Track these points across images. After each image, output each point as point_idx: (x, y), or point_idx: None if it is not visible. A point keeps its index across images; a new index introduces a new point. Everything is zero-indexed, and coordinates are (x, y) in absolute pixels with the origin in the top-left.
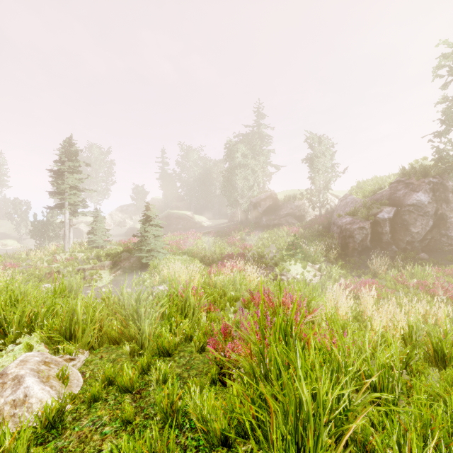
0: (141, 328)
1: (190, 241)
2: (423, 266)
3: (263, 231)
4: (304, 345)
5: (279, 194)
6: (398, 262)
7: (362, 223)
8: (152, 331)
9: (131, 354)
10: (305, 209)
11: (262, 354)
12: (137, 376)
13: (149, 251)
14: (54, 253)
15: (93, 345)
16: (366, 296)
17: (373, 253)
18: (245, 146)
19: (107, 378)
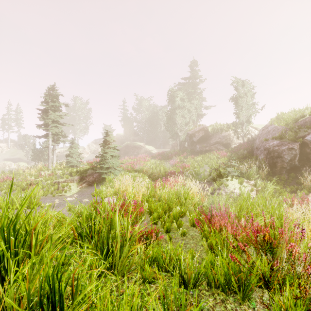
0: None
1: (141, 162)
2: None
3: (197, 155)
4: None
5: (209, 127)
6: None
7: (291, 144)
8: None
9: None
10: (230, 139)
11: None
12: None
13: (108, 169)
14: (41, 170)
15: None
16: None
17: (301, 171)
18: (183, 93)
19: None
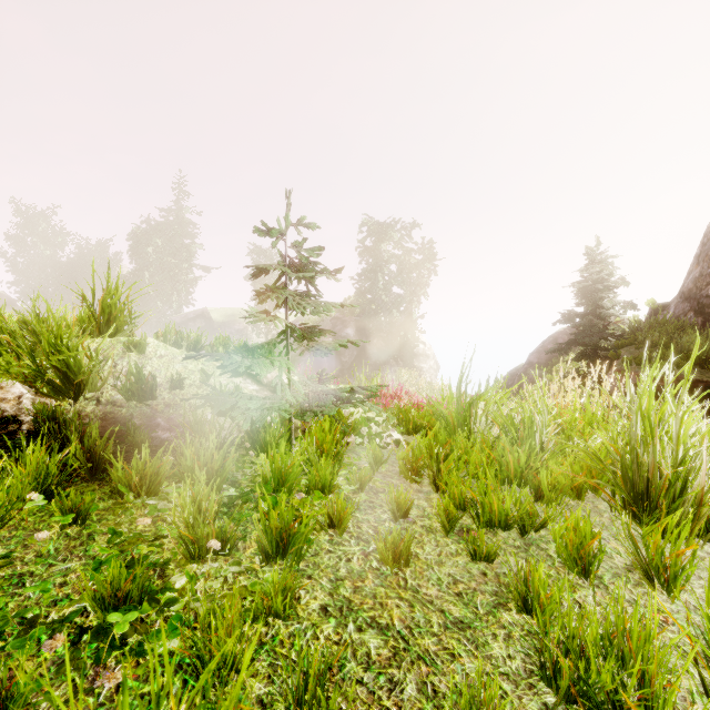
0: None
1: None
2: None
3: None
4: None
5: (214, 312)
6: None
7: (306, 353)
8: None
9: None
10: (248, 335)
11: None
12: None
13: None
14: None
15: None
16: None
17: None
18: (160, 238)
19: None
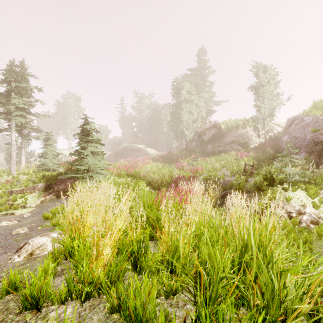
0: None
1: (139, 165)
2: None
3: (209, 157)
4: None
5: (222, 125)
6: None
7: None
8: None
9: None
10: (249, 137)
11: None
12: None
13: (88, 172)
14: None
15: None
16: None
17: None
18: (190, 84)
19: None
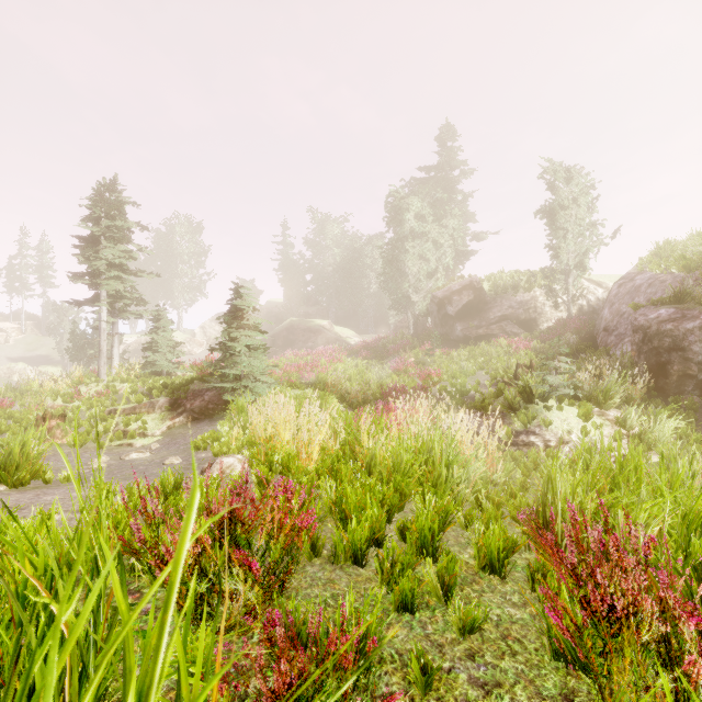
0: None
1: (323, 364)
2: None
3: (457, 348)
4: None
5: (486, 282)
6: None
7: None
8: None
9: None
10: (537, 308)
11: None
12: None
13: (240, 379)
14: (80, 382)
15: None
16: None
17: None
18: (421, 201)
19: None
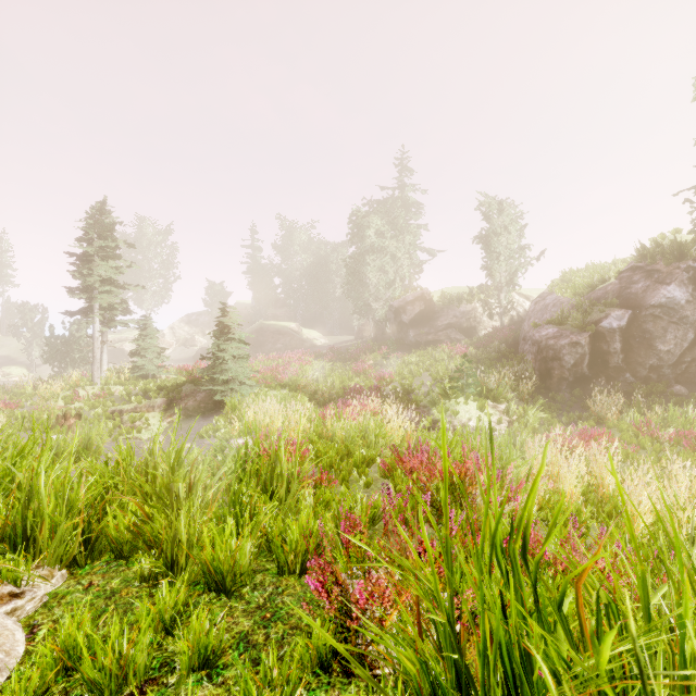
0: (173, 526)
1: (293, 367)
2: (680, 407)
3: (410, 352)
4: (562, 596)
5: (436, 294)
6: (639, 400)
7: (576, 336)
8: (195, 532)
9: (152, 578)
10: (477, 318)
11: (450, 618)
12: (150, 640)
13: (227, 382)
14: (76, 385)
15: (76, 558)
16: (602, 457)
17: (593, 386)
18: (381, 219)
19: (68, 653)
